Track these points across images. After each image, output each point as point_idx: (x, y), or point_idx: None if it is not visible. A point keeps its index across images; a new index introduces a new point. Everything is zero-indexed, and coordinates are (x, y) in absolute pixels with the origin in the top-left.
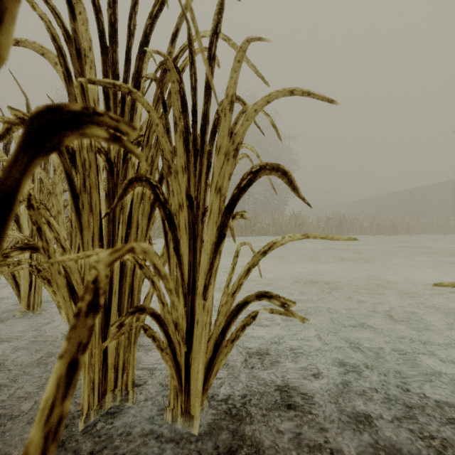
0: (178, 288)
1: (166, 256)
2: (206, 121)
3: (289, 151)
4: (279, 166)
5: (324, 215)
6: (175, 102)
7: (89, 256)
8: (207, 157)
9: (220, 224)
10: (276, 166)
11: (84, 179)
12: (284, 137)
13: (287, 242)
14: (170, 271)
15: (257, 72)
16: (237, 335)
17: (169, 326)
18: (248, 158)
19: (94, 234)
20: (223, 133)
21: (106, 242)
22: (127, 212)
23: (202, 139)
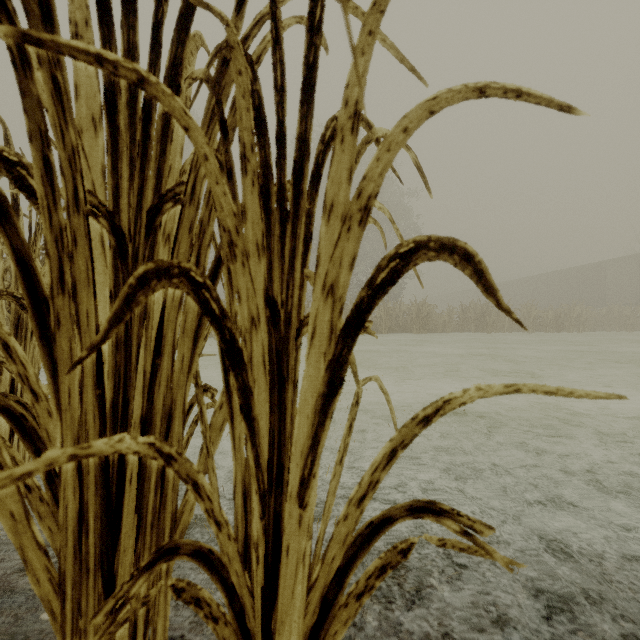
0: (250, 479)
1: (227, 412)
2: (304, 154)
3: (408, 213)
4: (455, 242)
5: (457, 303)
6: (242, 113)
7: (25, 475)
8: (305, 223)
9: (332, 357)
10: (450, 242)
11: (62, 268)
12: (400, 193)
13: (474, 399)
14: (233, 442)
15: (401, 59)
16: (368, 586)
17: (231, 566)
18: (376, 224)
19: (84, 374)
20: (339, 176)
21: (112, 387)
22: (156, 325)
23: (297, 189)
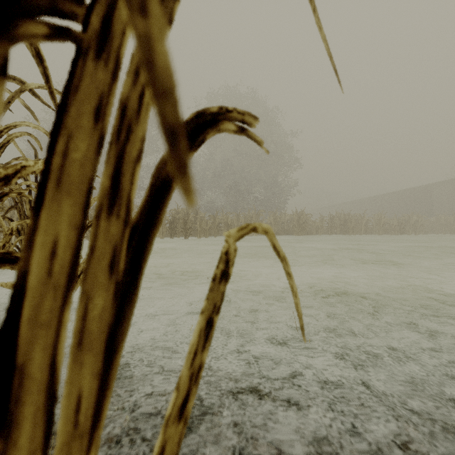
0: None
1: None
2: None
3: (291, 149)
4: None
5: (325, 215)
6: None
7: None
8: None
9: None
10: None
11: None
12: (285, 134)
13: None
14: None
15: None
16: None
17: None
18: None
19: None
20: None
21: None
22: None
23: None
